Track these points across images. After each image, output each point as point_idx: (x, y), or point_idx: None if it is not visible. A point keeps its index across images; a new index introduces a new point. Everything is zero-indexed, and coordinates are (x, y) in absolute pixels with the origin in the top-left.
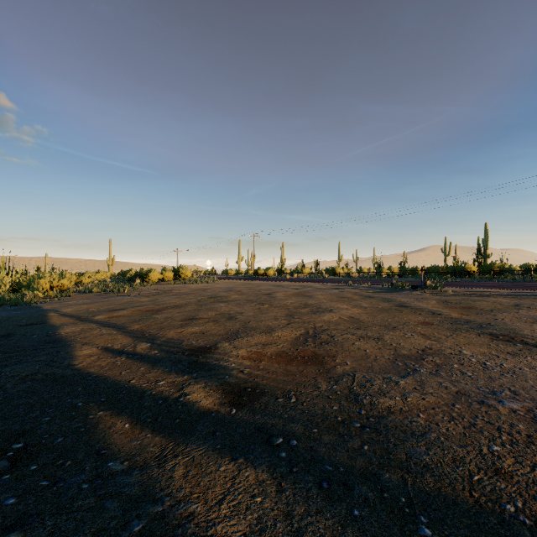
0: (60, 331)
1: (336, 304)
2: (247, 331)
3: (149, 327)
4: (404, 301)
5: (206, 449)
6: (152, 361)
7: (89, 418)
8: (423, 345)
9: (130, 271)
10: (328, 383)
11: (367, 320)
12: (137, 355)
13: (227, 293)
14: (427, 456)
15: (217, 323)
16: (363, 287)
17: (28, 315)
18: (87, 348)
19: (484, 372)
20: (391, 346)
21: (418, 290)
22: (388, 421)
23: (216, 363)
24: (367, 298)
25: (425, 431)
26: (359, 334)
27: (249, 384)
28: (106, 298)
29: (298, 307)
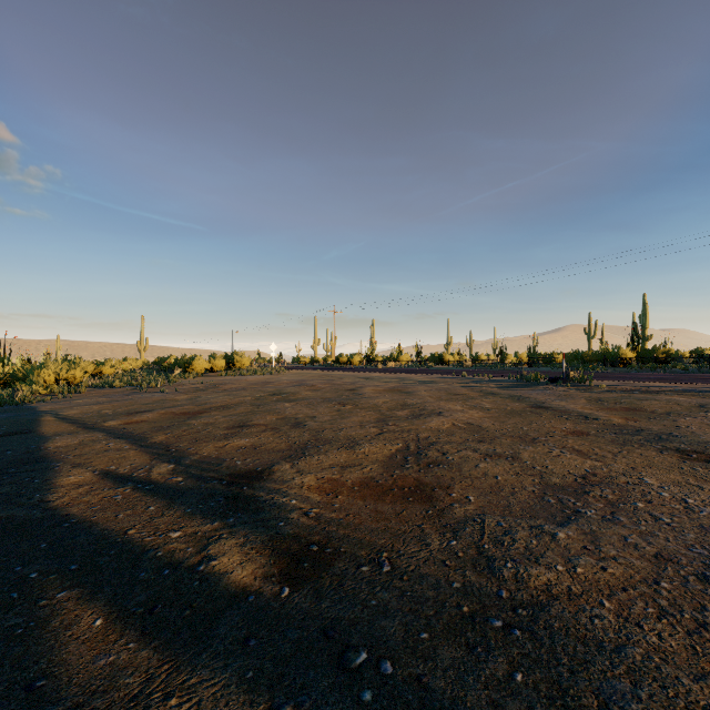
0: (48, 445)
1: (447, 405)
2: (320, 444)
3: (179, 439)
4: (541, 400)
5: (227, 681)
6: (170, 494)
7: (39, 605)
8: (582, 468)
9: (168, 358)
10: (442, 535)
11: (492, 429)
12: (150, 484)
13: (297, 388)
14: (639, 704)
15: (277, 432)
16: (482, 380)
17: (13, 421)
18: (78, 473)
19: (689, 518)
20: (534, 469)
21: (558, 385)
22: (552, 617)
23: (268, 499)
24: (489, 395)
25: (622, 641)
26: (484, 450)
27: (316, 538)
28: (131, 395)
29: (393, 408)
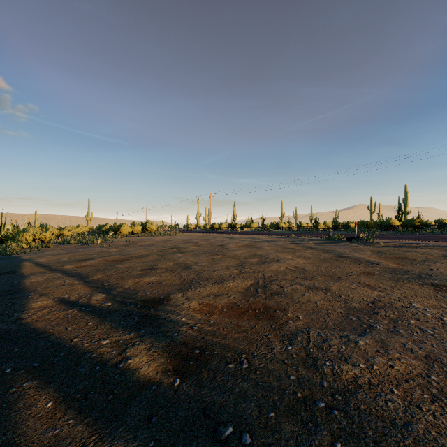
0: (26, 281)
1: (282, 255)
2: (201, 281)
3: (110, 277)
4: (342, 252)
5: None
6: (102, 314)
7: (10, 392)
8: (371, 296)
9: (105, 225)
10: (282, 342)
11: (312, 270)
12: (89, 307)
13: (186, 244)
14: None
15: (173, 273)
16: (304, 239)
17: (4, 265)
18: (43, 300)
19: (445, 330)
20: (340, 297)
21: (352, 242)
22: (359, 401)
23: (166, 318)
24: (308, 249)
25: (408, 419)
26: (307, 284)
27: (198, 344)
28: (81, 249)
29: (248, 257)
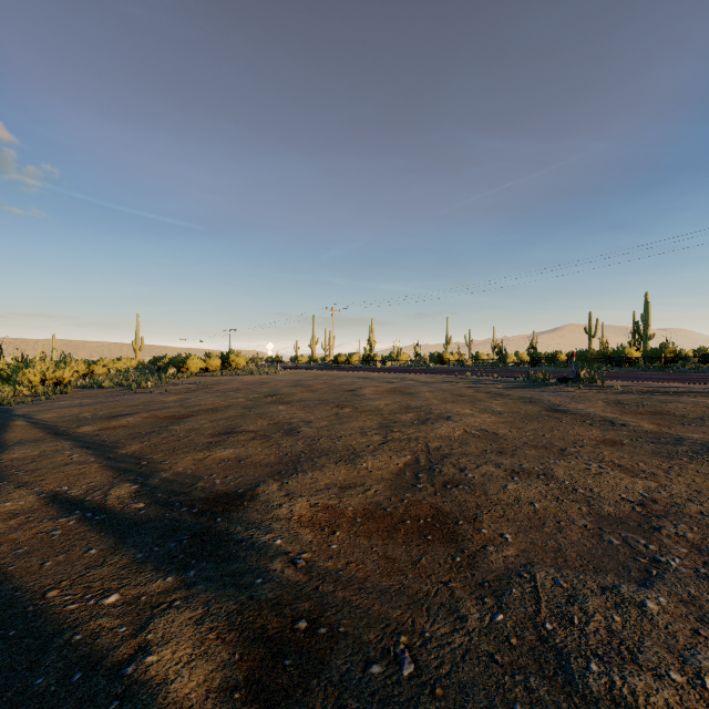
0: (2, 457)
1: (455, 408)
2: (315, 456)
3: (155, 448)
4: (555, 402)
5: None
6: (123, 529)
7: None
8: (634, 491)
9: (164, 358)
10: (481, 601)
11: (510, 436)
12: (102, 512)
13: (293, 389)
14: None
15: (267, 441)
16: (487, 380)
17: None
18: (19, 496)
19: None
20: (576, 493)
21: (569, 385)
22: None
23: (245, 539)
24: (497, 397)
25: None
26: (508, 465)
27: (305, 606)
28: (118, 396)
29: (396, 412)
